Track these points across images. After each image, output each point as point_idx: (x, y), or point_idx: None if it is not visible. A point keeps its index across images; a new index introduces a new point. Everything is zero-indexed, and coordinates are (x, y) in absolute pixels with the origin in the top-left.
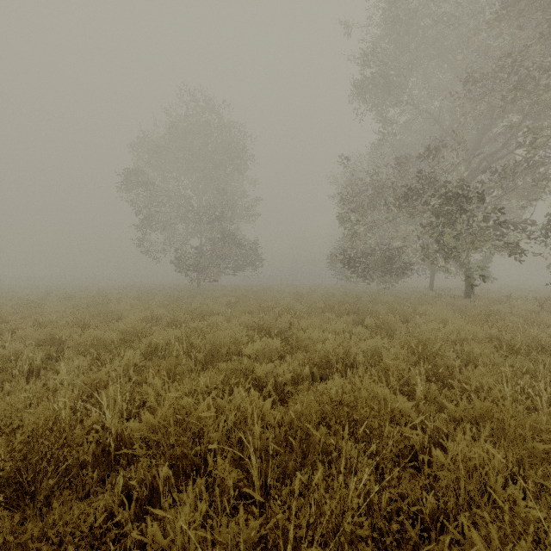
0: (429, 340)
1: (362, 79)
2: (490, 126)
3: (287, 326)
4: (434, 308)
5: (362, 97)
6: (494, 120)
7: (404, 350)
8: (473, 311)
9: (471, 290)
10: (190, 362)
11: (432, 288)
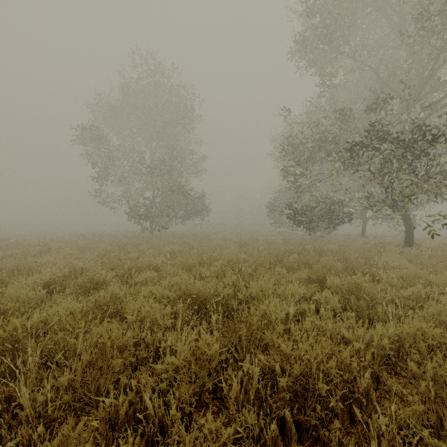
0: (442, 322)
1: (304, 32)
2: (432, 76)
3: (232, 292)
4: (392, 260)
5: (302, 53)
6: (438, 68)
7: (446, 364)
8: (440, 264)
9: (411, 238)
10: (53, 387)
11: (364, 236)
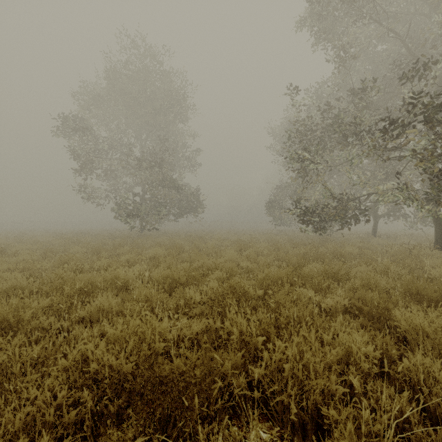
0: None
1: None
2: None
3: (240, 361)
4: None
5: (311, 23)
6: None
7: None
8: None
9: None
10: None
11: (375, 235)
